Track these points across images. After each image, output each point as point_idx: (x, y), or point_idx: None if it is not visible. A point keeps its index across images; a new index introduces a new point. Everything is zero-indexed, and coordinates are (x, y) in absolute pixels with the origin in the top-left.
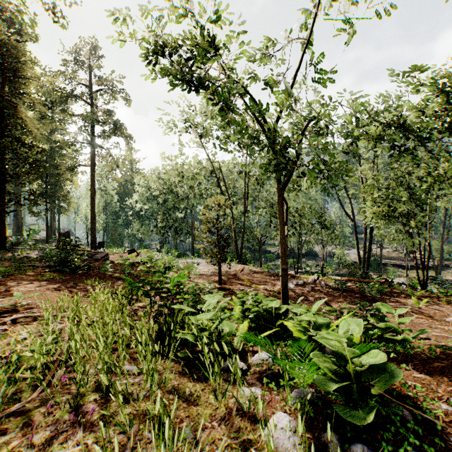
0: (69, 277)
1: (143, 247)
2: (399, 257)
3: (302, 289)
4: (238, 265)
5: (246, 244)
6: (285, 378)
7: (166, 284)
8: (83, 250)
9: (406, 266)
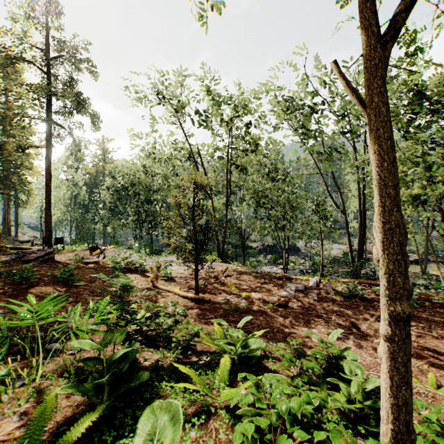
0: None
1: (115, 243)
2: None
3: (306, 297)
4: (220, 264)
5: (228, 239)
6: None
7: None
8: (19, 247)
9: None
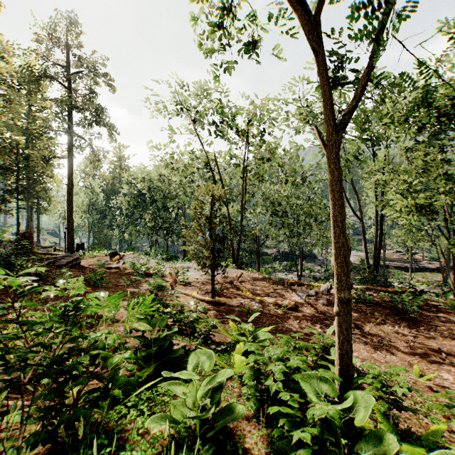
0: (1, 292)
1: (131, 249)
2: (401, 259)
3: (316, 301)
4: (234, 271)
5: (242, 246)
6: None
7: (92, 333)
8: (49, 253)
9: (411, 269)
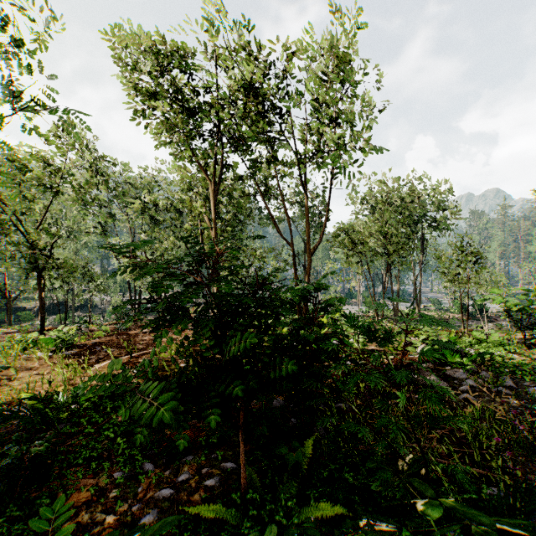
0: None
1: None
2: None
3: None
4: None
5: None
6: (41, 346)
7: None
8: None
9: None
